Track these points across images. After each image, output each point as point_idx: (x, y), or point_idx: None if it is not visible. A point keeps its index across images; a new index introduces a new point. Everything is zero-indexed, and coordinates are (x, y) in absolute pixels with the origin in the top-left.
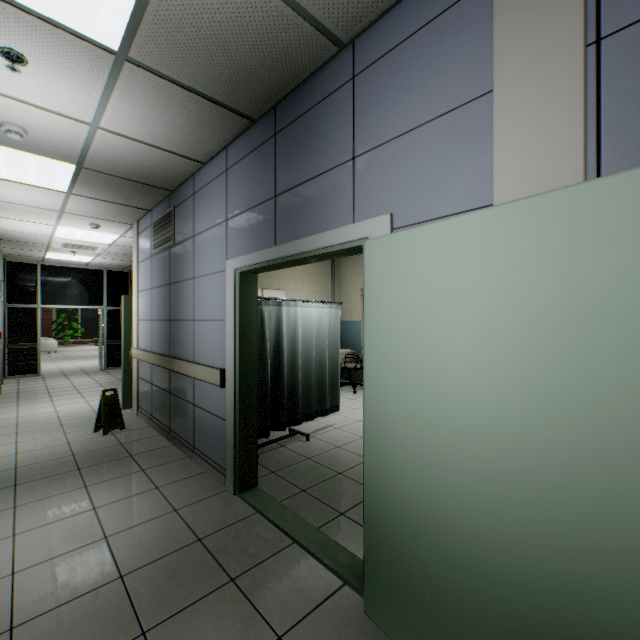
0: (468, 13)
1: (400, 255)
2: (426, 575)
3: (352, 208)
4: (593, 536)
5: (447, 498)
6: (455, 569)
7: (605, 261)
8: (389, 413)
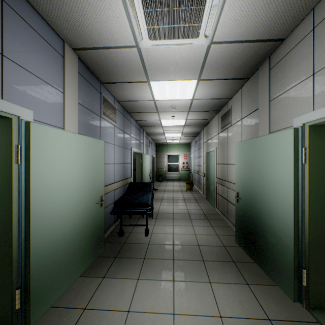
0: (57, 58)
1: (51, 137)
2: (61, 259)
3: (1, 88)
4: (89, 206)
5: (67, 224)
6: (69, 244)
7: (90, 153)
8: (46, 208)
